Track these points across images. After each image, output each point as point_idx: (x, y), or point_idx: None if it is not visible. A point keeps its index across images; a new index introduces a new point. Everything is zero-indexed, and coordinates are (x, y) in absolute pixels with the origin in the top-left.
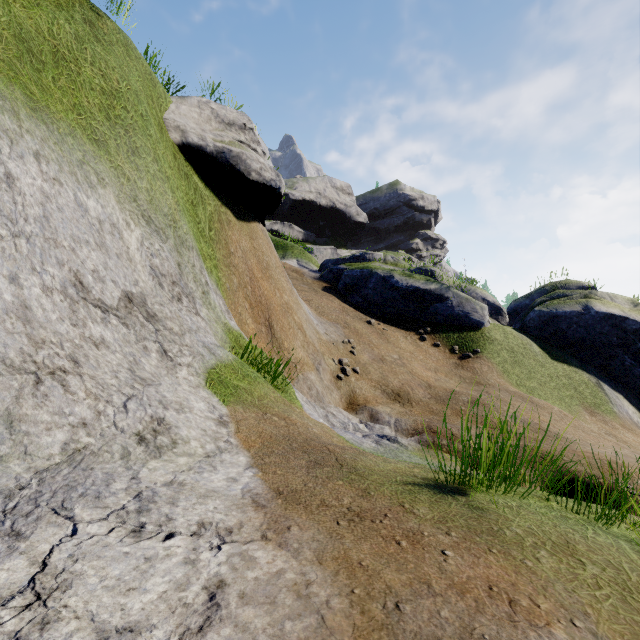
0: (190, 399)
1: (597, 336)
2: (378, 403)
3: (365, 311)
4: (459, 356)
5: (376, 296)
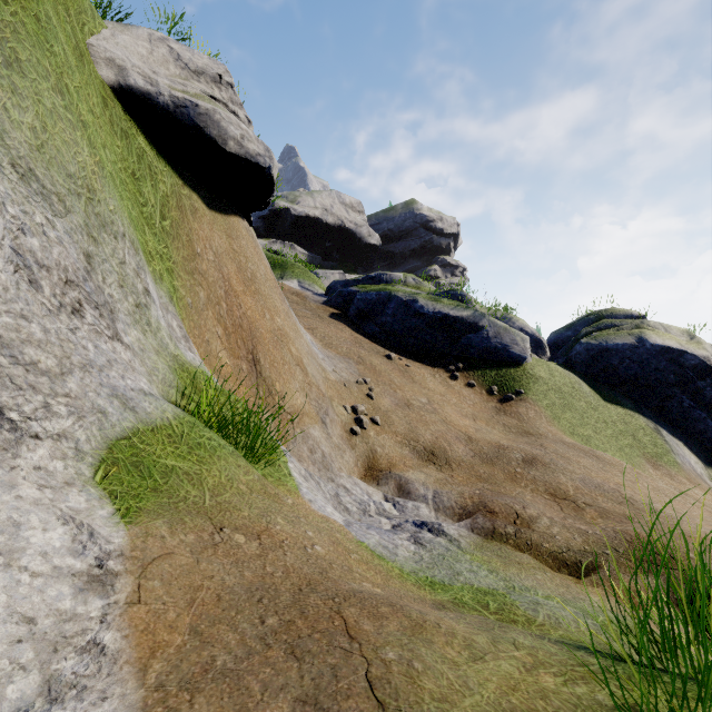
0: (26, 523)
1: (652, 373)
2: (407, 467)
3: (383, 343)
4: (499, 398)
5: (396, 324)
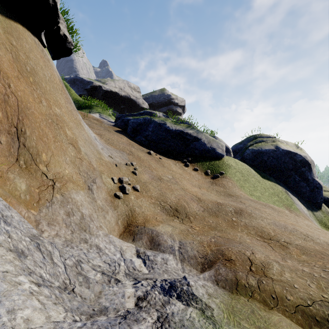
0: None
1: (282, 164)
2: (158, 221)
3: (146, 146)
4: (211, 176)
5: (154, 136)
